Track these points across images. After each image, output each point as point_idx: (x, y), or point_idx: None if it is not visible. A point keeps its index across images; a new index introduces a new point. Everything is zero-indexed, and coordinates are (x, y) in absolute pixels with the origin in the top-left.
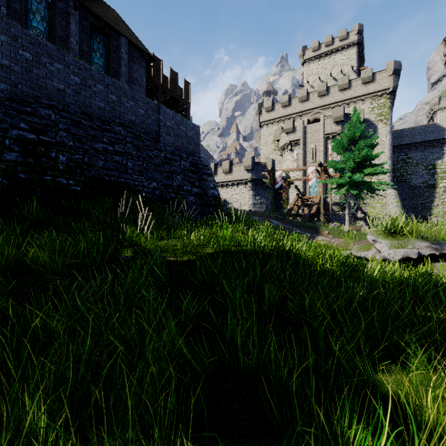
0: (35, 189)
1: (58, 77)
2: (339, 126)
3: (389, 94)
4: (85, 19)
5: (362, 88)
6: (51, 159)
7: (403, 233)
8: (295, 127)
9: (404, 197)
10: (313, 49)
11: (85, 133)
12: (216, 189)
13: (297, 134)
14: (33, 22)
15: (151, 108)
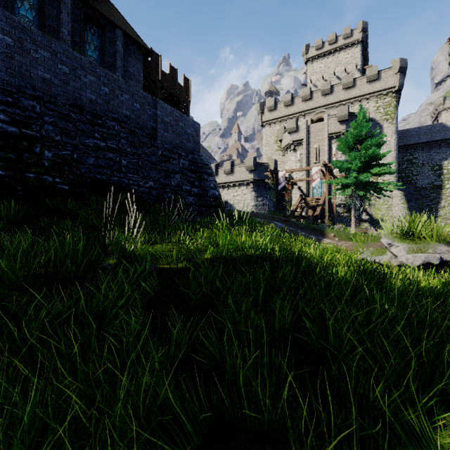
0: (15, 187)
1: (44, 66)
2: (343, 125)
3: (394, 92)
4: (78, 8)
5: (366, 86)
6: (35, 154)
7: (422, 235)
8: (298, 126)
9: (410, 198)
10: (316, 48)
11: (74, 127)
12: (217, 189)
13: (301, 133)
14: (20, 10)
15: (147, 102)
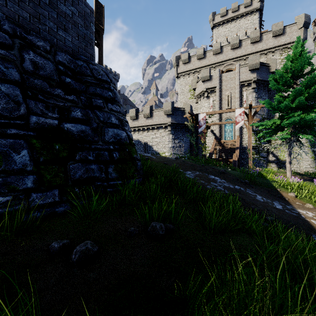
0: None
1: None
2: (254, 74)
3: None
4: None
5: (272, 40)
6: None
7: None
8: (211, 75)
9: None
10: (221, 15)
11: None
12: (124, 127)
13: (214, 82)
14: None
15: None
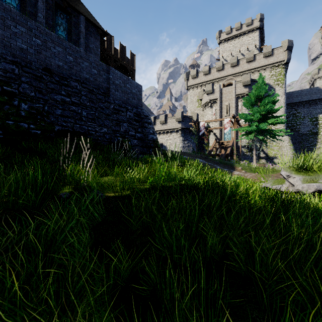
0: None
1: (22, 38)
2: (246, 88)
3: (284, 65)
4: None
5: (263, 60)
6: (14, 106)
7: (313, 169)
8: (213, 89)
9: (294, 142)
10: (226, 33)
11: (45, 86)
12: (154, 134)
13: (215, 94)
14: None
15: (102, 69)
